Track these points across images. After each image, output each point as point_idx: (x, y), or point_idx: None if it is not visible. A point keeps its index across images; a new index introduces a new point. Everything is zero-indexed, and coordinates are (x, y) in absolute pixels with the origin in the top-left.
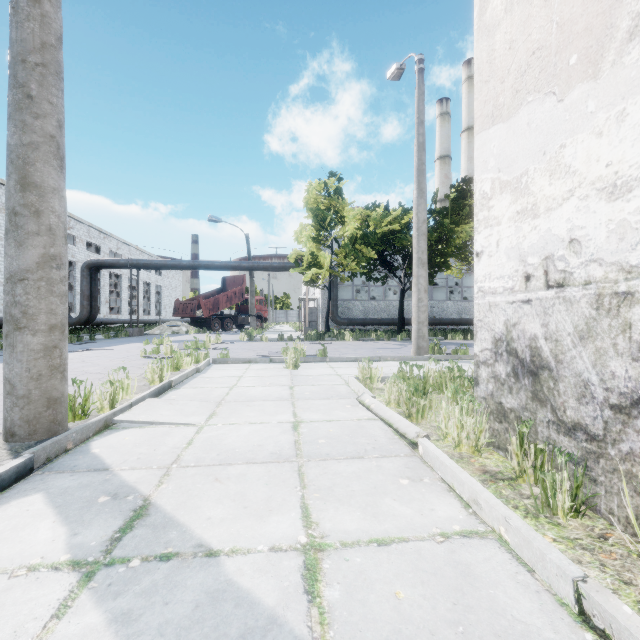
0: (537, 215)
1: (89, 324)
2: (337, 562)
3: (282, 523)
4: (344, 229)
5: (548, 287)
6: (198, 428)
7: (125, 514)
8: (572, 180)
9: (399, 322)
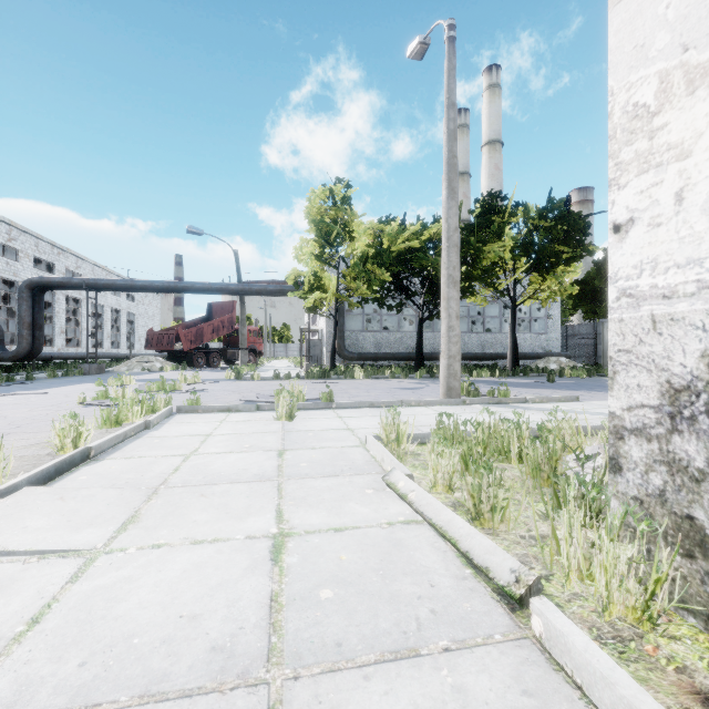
0: None
1: (31, 359)
2: None
3: None
4: (353, 246)
5: None
6: (83, 563)
7: None
8: None
9: (417, 356)
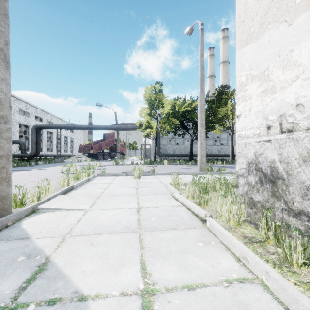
0: (275, 92)
1: (36, 156)
2: (163, 304)
3: (129, 274)
4: (163, 110)
5: (282, 132)
6: (85, 212)
7: (32, 269)
8: (298, 69)
9: (190, 155)
